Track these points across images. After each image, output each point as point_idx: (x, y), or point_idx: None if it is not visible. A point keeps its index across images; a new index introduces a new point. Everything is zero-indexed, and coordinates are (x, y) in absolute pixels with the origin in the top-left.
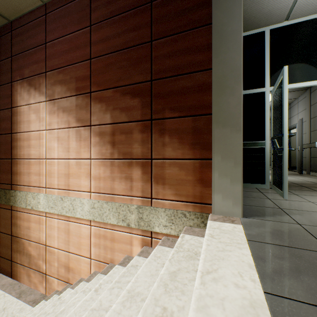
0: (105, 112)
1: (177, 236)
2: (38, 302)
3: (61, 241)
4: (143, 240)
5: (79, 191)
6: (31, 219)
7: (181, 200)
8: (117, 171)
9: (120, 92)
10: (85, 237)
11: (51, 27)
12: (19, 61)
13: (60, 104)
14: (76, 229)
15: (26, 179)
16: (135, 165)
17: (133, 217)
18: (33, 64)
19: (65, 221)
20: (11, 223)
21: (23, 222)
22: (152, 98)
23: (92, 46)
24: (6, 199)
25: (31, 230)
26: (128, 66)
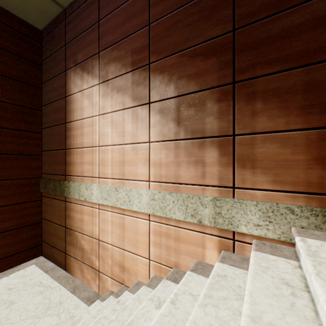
0: (167, 84)
1: (275, 241)
2: (92, 301)
3: (115, 237)
4: (221, 243)
5: (135, 180)
6: (84, 211)
7: (283, 189)
8: (183, 154)
9: (187, 56)
10: (143, 234)
11: (104, 2)
12: (72, 48)
13: (114, 85)
14: (131, 223)
15: (79, 169)
16: (209, 145)
17: (207, 212)
18: (86, 47)
19: (119, 215)
20: (65, 215)
21: (76, 214)
22: (234, 54)
23: (151, 9)
24: (60, 190)
25: (84, 222)
26: (198, 20)
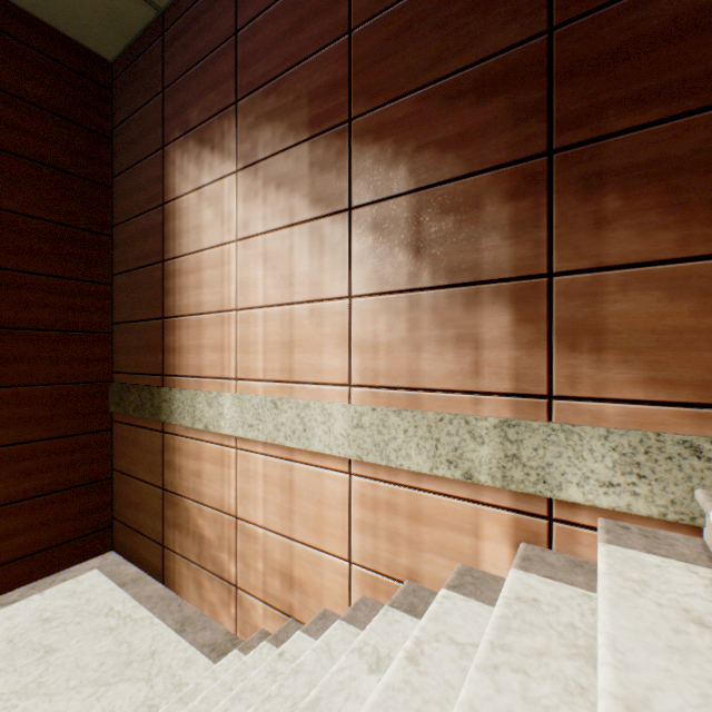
0: (391, 163)
1: (654, 521)
2: (221, 652)
3: (273, 511)
4: (519, 526)
5: (317, 384)
6: (204, 453)
7: (672, 400)
8: (428, 322)
9: (437, 98)
10: (335, 505)
11: None
12: (177, 96)
13: (269, 172)
14: (309, 481)
15: (192, 361)
16: (491, 299)
17: (485, 454)
18: (208, 93)
19: (281, 461)
20: (163, 462)
21: (186, 461)
22: (551, 86)
23: None
24: (152, 408)
25: (203, 478)
26: (464, 14)
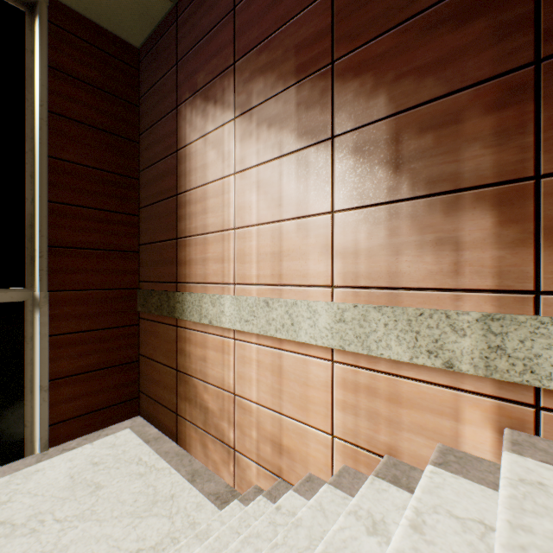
0: (371, 94)
1: None
2: (224, 500)
3: (264, 390)
4: (503, 413)
5: (303, 286)
6: (209, 343)
7: None
8: (407, 229)
9: (416, 29)
10: (319, 387)
11: None
12: (188, 66)
13: (261, 115)
14: (296, 366)
15: (199, 271)
16: (472, 204)
17: (466, 345)
18: (211, 59)
19: (272, 350)
20: (176, 349)
21: (194, 348)
22: None
23: None
24: (168, 308)
25: (208, 363)
26: None
